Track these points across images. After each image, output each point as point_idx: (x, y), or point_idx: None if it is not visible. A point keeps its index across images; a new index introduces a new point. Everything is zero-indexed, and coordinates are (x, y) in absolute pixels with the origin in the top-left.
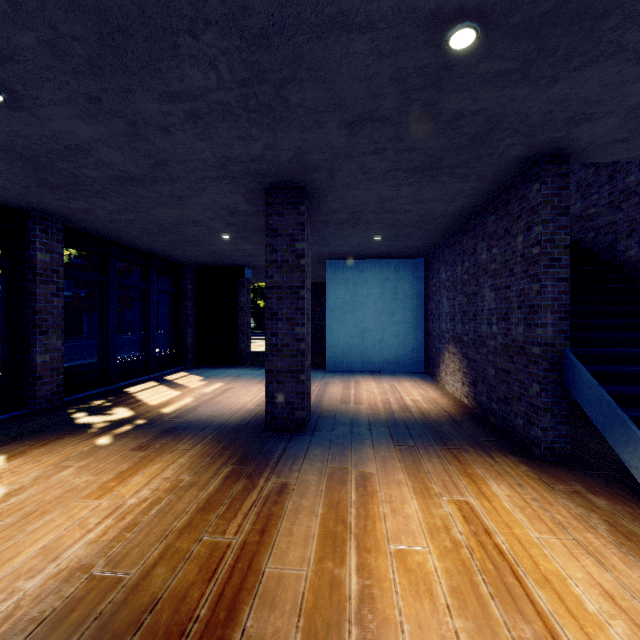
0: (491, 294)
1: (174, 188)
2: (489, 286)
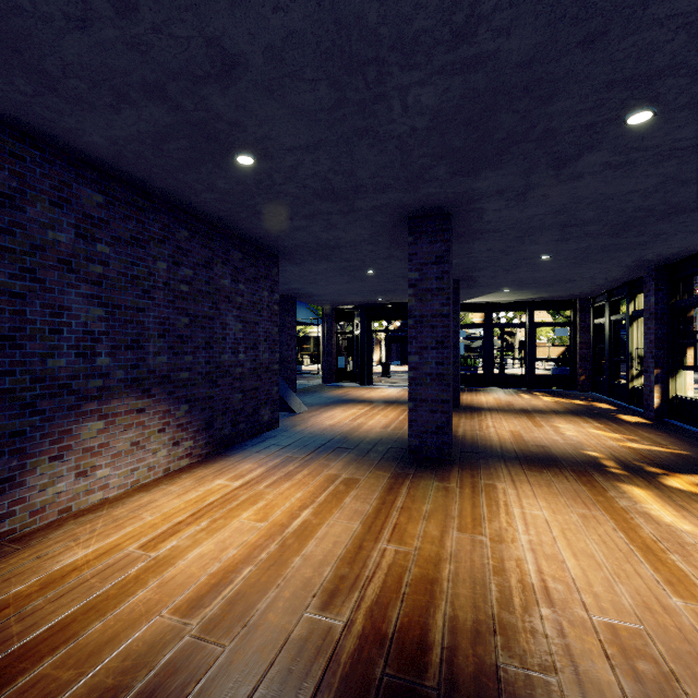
0: (238, 325)
1: (544, 221)
2: (236, 316)
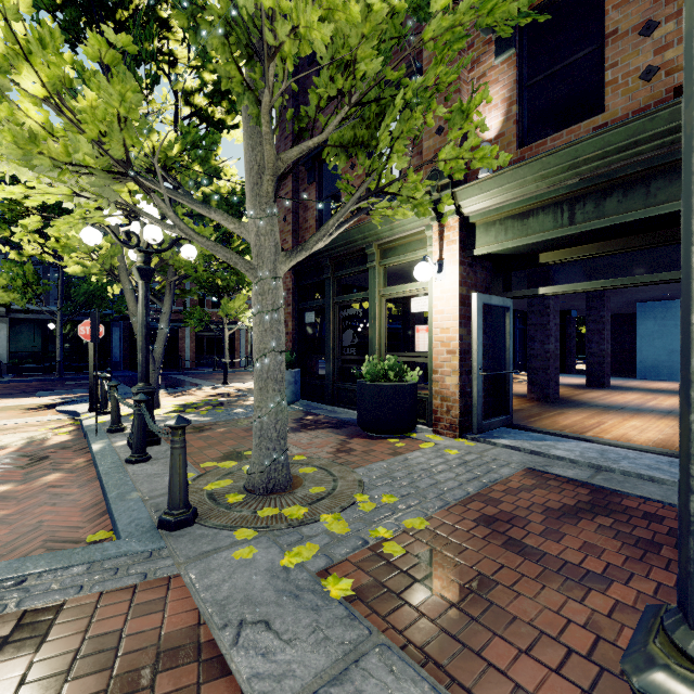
0: None
1: None
2: None
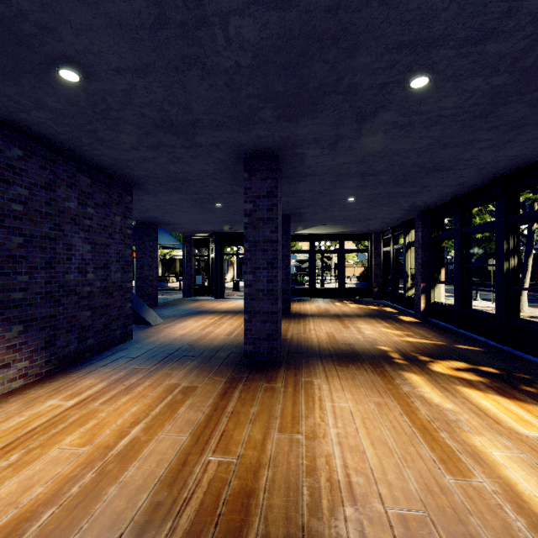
0: (86, 246)
1: (350, 169)
2: (83, 238)
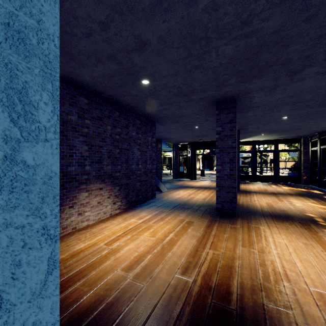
0: (139, 152)
1: (284, 100)
2: (137, 148)
